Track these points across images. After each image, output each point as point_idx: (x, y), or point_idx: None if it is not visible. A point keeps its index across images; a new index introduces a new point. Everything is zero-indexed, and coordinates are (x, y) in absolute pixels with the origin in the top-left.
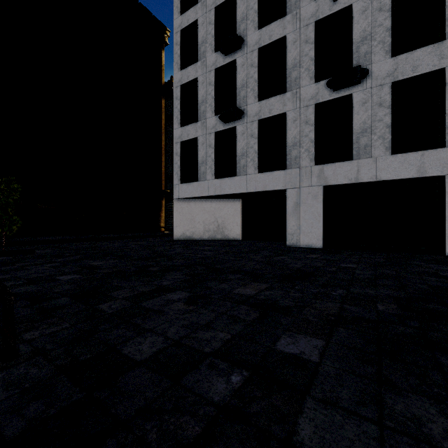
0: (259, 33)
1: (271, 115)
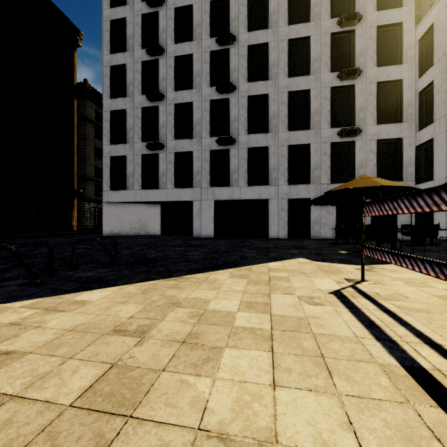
0: (175, 93)
1: (183, 151)
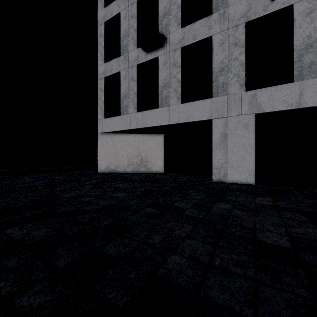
0: None
1: (195, 40)
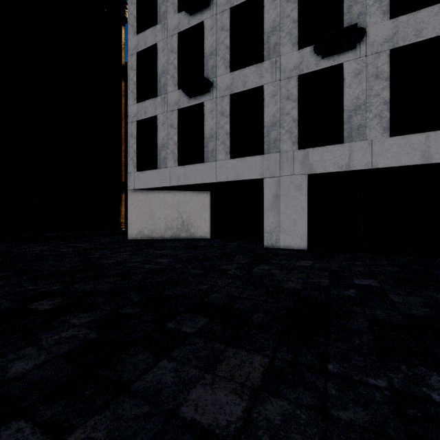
0: None
1: (245, 88)
